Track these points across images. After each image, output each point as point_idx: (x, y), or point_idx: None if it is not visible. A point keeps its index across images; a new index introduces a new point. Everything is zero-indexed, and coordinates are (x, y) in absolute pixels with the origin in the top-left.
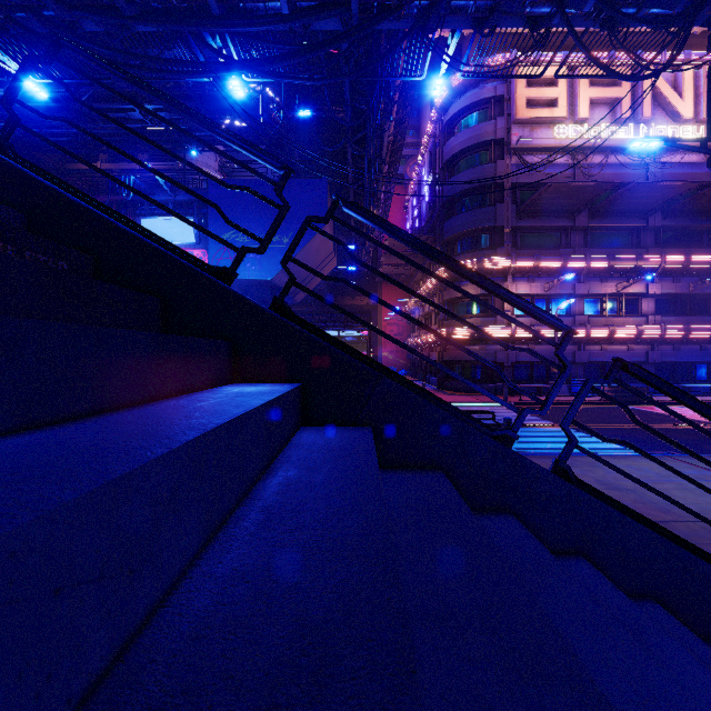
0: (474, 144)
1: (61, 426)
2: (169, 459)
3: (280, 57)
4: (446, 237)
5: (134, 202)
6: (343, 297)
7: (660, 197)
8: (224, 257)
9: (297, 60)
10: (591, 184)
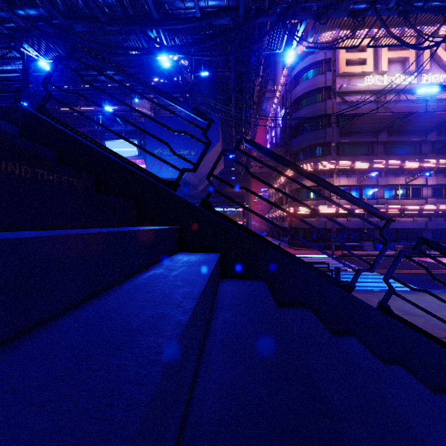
0: (312, 90)
1: (109, 293)
2: (188, 323)
3: (194, 43)
4: (293, 149)
5: (101, 131)
6: (227, 187)
7: (435, 121)
8: (155, 164)
9: (204, 45)
10: (389, 114)
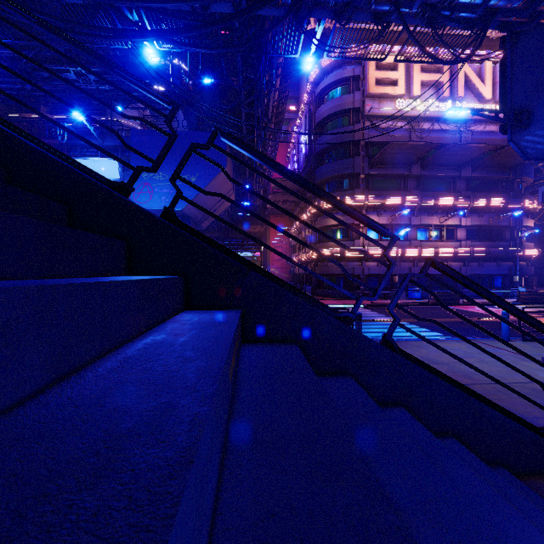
0: (338, 111)
1: None
2: None
3: (183, 29)
4: (317, 180)
5: (69, 145)
6: (240, 225)
7: (469, 155)
8: (144, 191)
9: (196, 32)
10: (422, 144)
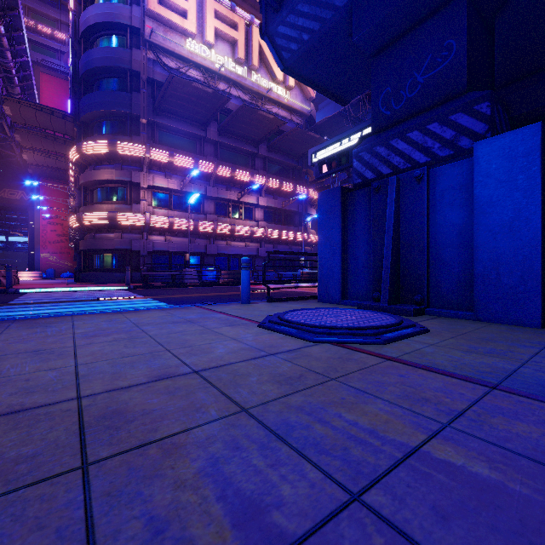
0: (110, 23)
1: None
2: None
3: None
4: (81, 115)
5: None
6: None
7: (263, 128)
8: None
9: None
10: (210, 92)
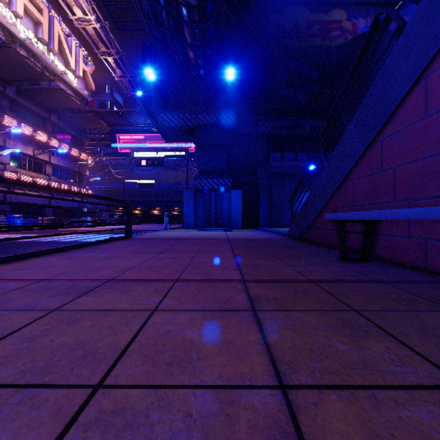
0: None
1: None
2: None
3: None
4: None
5: None
6: None
7: (64, 105)
8: None
9: None
10: (38, 70)
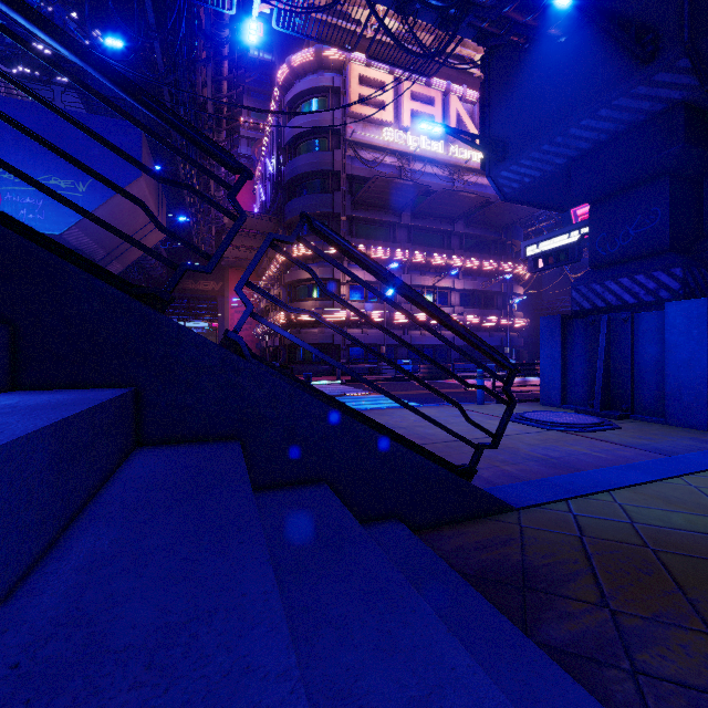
0: (314, 130)
1: None
2: None
3: None
4: (287, 218)
5: None
6: (184, 280)
7: (462, 206)
8: None
9: None
10: (410, 184)
